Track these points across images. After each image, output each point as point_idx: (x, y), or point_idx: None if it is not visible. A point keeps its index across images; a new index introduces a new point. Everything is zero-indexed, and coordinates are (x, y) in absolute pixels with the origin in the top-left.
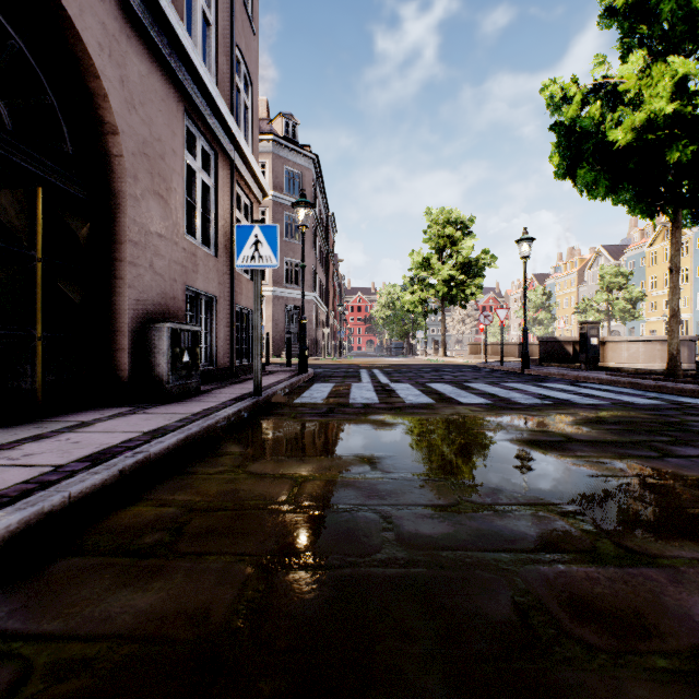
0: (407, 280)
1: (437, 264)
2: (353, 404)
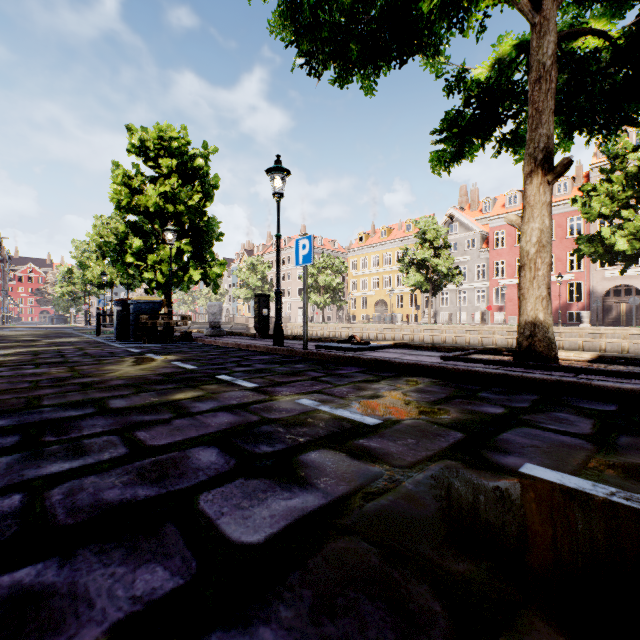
0: (61, 278)
1: (77, 274)
2: (7, 330)
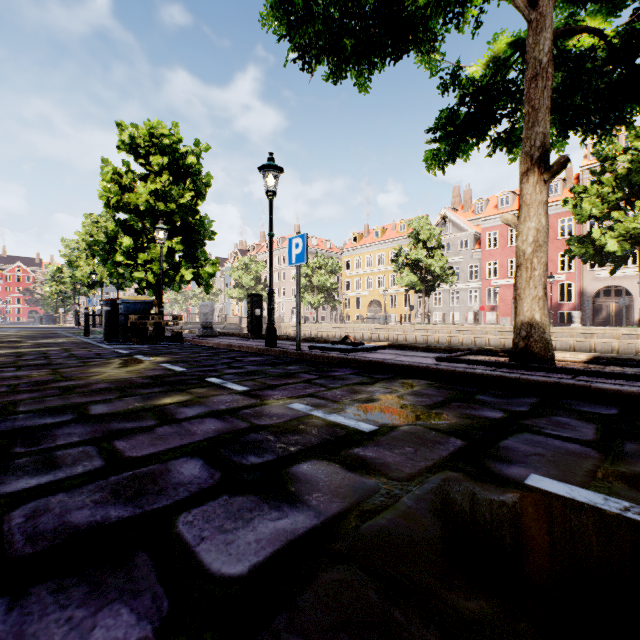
0: (50, 277)
1: (67, 273)
2: None
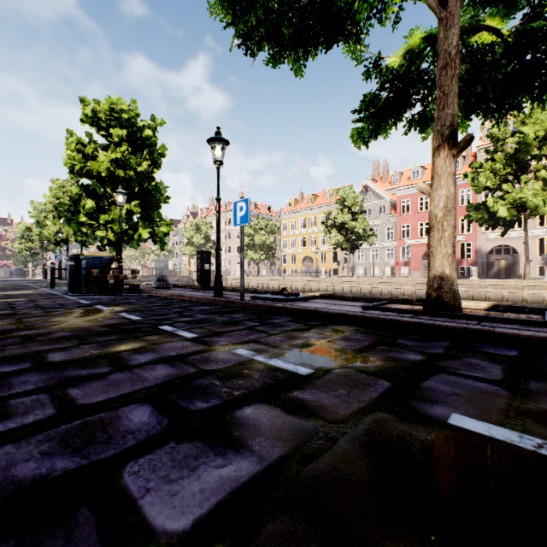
0: (20, 235)
1: (35, 232)
2: None
